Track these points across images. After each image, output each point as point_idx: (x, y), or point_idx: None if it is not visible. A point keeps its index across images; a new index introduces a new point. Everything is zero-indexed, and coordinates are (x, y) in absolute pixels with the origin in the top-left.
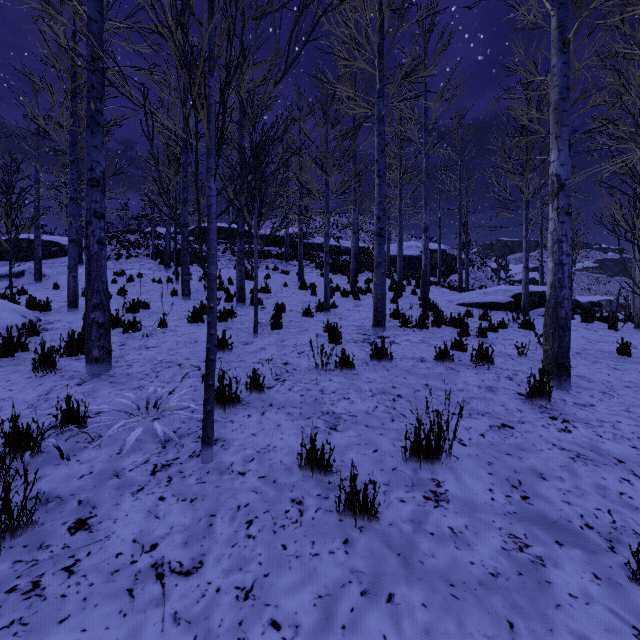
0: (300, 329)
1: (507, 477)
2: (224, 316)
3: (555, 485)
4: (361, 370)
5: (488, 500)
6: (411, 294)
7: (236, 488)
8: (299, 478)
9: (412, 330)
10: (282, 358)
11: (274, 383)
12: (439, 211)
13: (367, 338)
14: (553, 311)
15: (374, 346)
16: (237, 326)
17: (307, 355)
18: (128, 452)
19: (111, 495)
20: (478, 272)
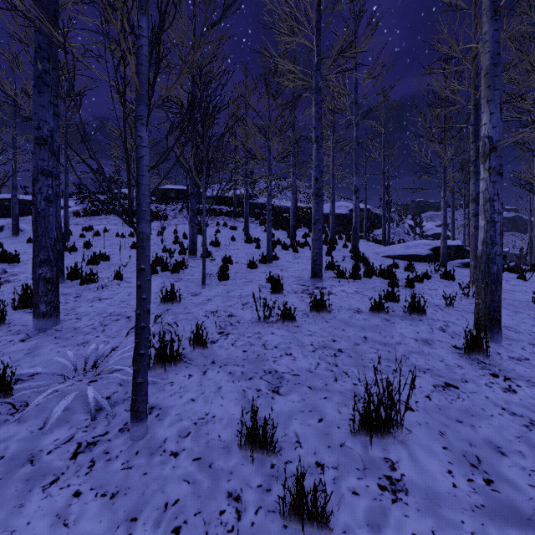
0: (245, 280)
1: (463, 452)
2: (176, 268)
3: (517, 463)
4: (302, 322)
5: (450, 487)
6: (343, 247)
7: (166, 476)
8: (238, 461)
9: (346, 281)
10: (227, 310)
11: (218, 337)
12: (365, 176)
13: (306, 289)
14: (485, 267)
15: (313, 298)
16: (187, 277)
17: (251, 306)
18: (52, 426)
19: (17, 491)
20: (397, 228)
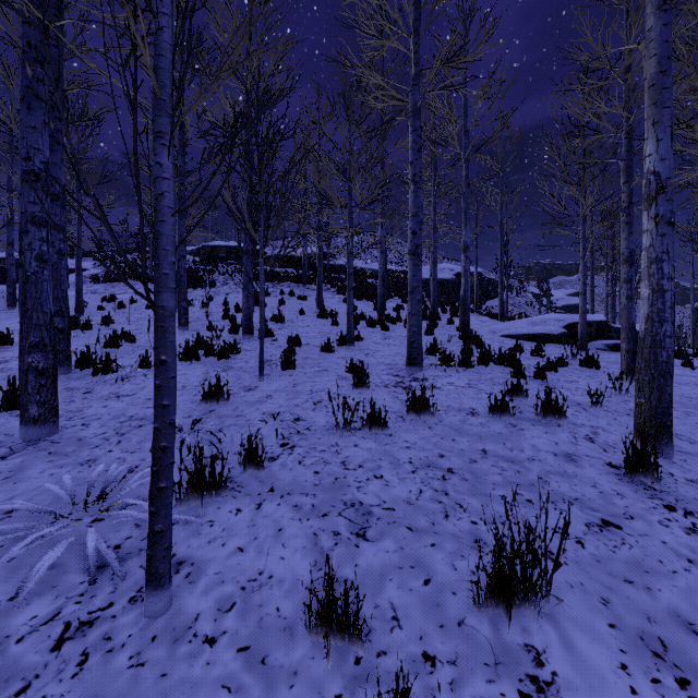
0: (317, 369)
1: (640, 632)
2: (224, 352)
3: None
4: (396, 428)
5: (627, 695)
6: (447, 323)
7: (195, 679)
8: (305, 652)
9: (454, 370)
10: (293, 411)
11: (279, 451)
12: (476, 229)
13: (400, 381)
14: (650, 353)
15: (412, 395)
16: (240, 365)
17: (325, 406)
18: (29, 595)
19: None
20: (517, 297)
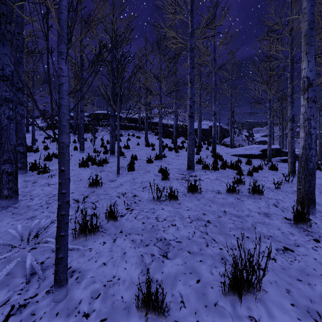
0: (145, 171)
1: (307, 308)
2: (101, 163)
3: None
4: (182, 200)
5: None
6: (206, 149)
7: None
8: (135, 321)
9: (209, 171)
10: (132, 192)
11: (125, 212)
12: (219, 105)
13: (184, 177)
14: (304, 164)
15: (189, 184)
16: (108, 169)
17: (148, 189)
18: None
19: None
20: (238, 137)
